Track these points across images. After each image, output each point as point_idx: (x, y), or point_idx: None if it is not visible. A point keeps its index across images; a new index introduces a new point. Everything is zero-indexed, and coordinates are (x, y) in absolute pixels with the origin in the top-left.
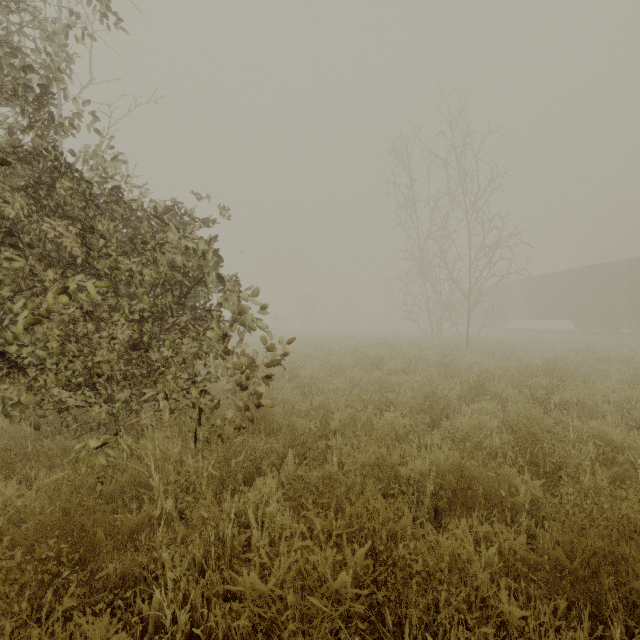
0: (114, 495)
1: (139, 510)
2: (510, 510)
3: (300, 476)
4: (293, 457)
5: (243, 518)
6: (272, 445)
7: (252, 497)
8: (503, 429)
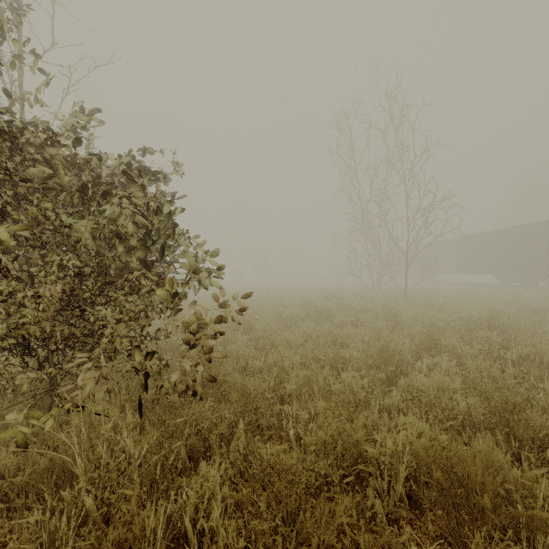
0: (28, 486)
1: (61, 501)
2: (525, 527)
3: (252, 452)
4: (245, 424)
5: (180, 523)
6: (222, 412)
7: (191, 495)
8: (468, 391)
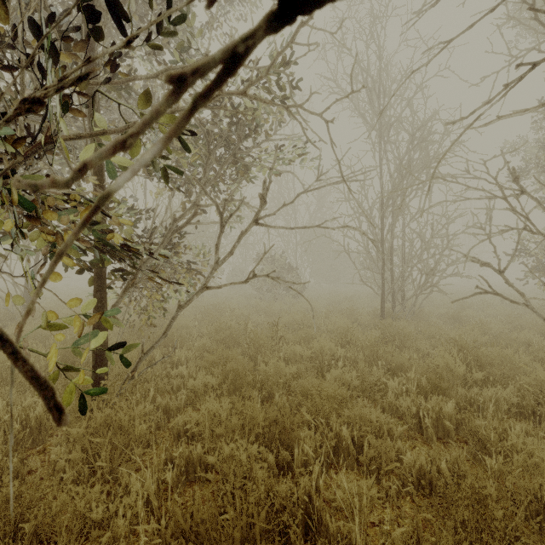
0: None
1: None
2: None
3: None
4: None
5: None
6: None
7: None
8: None
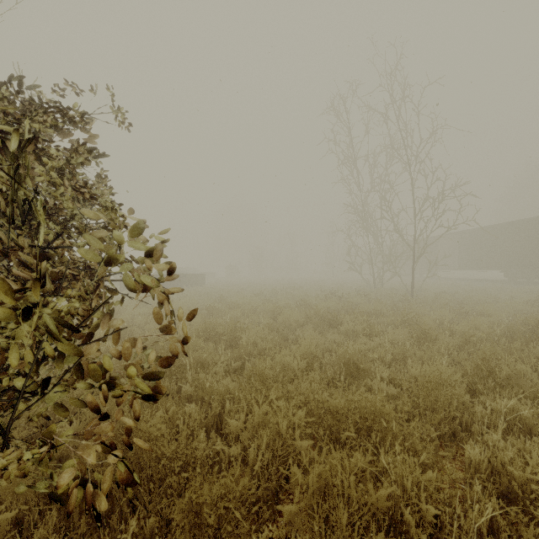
0: None
1: None
2: None
3: None
4: None
5: None
6: None
7: None
8: None
